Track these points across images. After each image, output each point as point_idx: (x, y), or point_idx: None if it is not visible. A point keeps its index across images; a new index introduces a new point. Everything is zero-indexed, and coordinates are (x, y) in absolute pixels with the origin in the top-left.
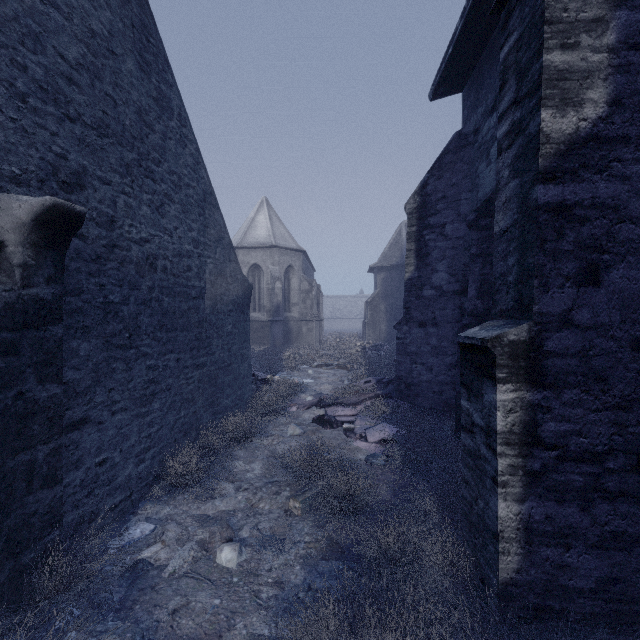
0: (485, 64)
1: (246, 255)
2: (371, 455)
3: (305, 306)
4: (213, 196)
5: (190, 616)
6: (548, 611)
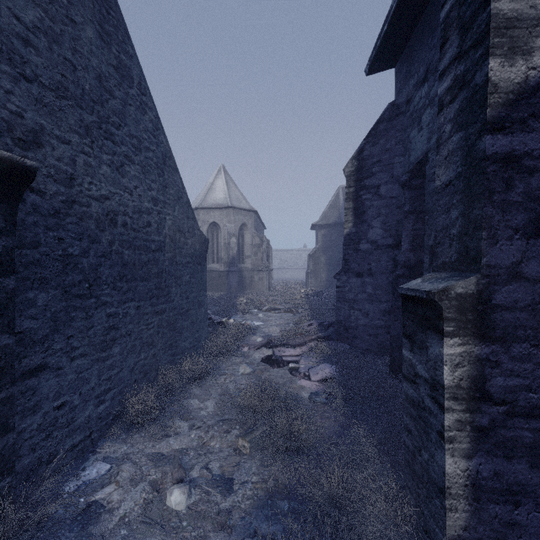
0: (417, 40)
1: (206, 214)
2: (314, 393)
3: (257, 258)
4: (172, 159)
5: None
6: None
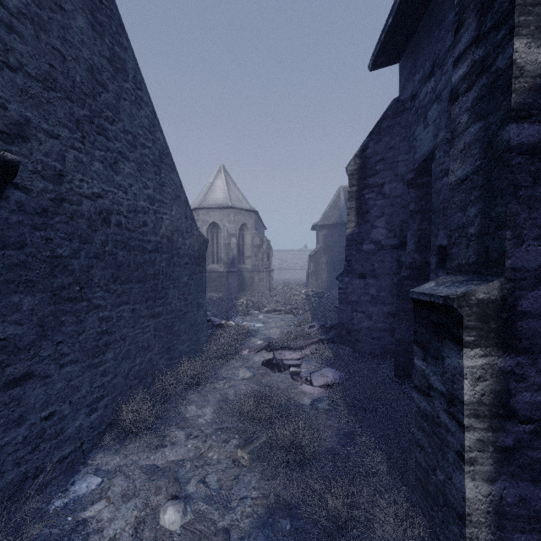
0: (422, 34)
1: (206, 215)
2: (316, 399)
3: (257, 259)
4: (169, 157)
5: None
6: None
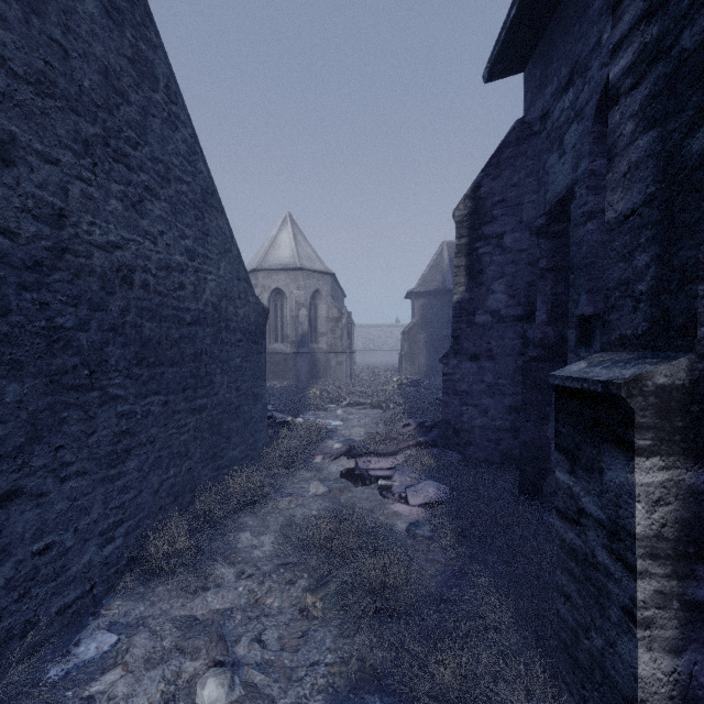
0: (557, 30)
1: (267, 278)
2: (414, 523)
3: (334, 336)
4: (216, 197)
5: None
6: None
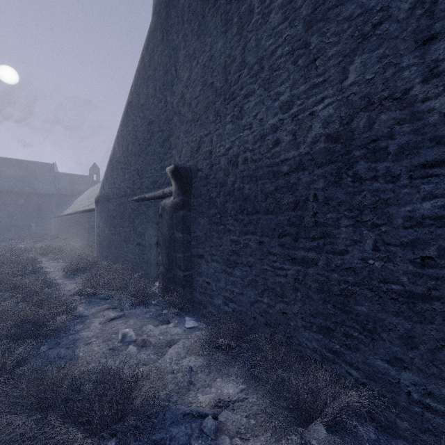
0: None
1: None
2: None
3: None
4: None
5: (120, 323)
6: None
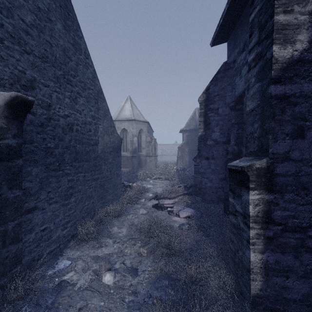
0: (239, 27)
1: (119, 124)
2: (181, 224)
3: (148, 149)
4: (102, 94)
5: (88, 311)
6: (277, 311)
